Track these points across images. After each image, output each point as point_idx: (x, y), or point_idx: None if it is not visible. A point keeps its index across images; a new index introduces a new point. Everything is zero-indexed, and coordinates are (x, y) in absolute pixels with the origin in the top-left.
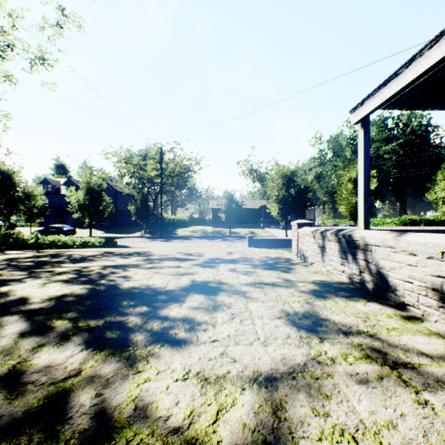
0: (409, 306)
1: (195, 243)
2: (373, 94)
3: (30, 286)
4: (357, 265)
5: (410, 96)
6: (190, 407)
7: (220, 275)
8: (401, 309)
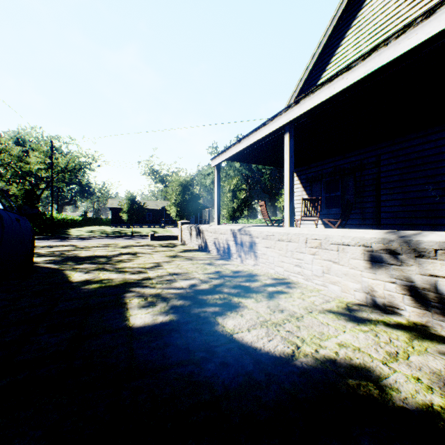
0: (211, 251)
1: (98, 241)
2: (219, 155)
3: None
4: (201, 240)
5: (237, 158)
6: (138, 266)
7: (135, 250)
8: (209, 253)
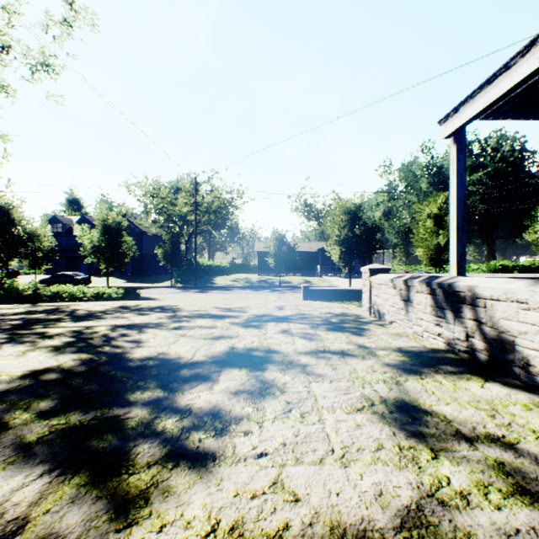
0: None
1: (237, 294)
2: (473, 96)
3: (3, 355)
4: (462, 327)
5: (521, 101)
6: None
7: (268, 339)
8: None
